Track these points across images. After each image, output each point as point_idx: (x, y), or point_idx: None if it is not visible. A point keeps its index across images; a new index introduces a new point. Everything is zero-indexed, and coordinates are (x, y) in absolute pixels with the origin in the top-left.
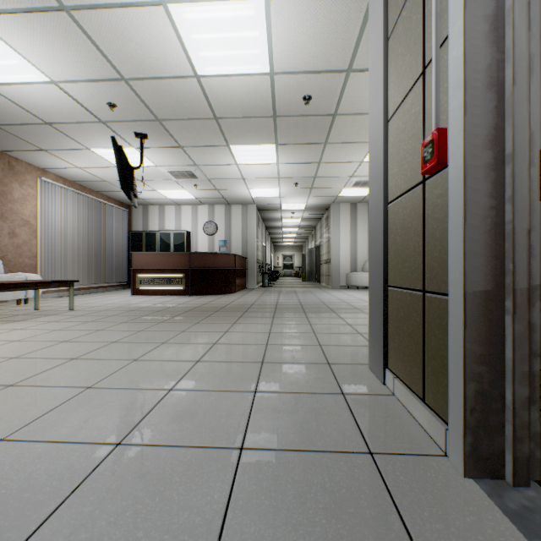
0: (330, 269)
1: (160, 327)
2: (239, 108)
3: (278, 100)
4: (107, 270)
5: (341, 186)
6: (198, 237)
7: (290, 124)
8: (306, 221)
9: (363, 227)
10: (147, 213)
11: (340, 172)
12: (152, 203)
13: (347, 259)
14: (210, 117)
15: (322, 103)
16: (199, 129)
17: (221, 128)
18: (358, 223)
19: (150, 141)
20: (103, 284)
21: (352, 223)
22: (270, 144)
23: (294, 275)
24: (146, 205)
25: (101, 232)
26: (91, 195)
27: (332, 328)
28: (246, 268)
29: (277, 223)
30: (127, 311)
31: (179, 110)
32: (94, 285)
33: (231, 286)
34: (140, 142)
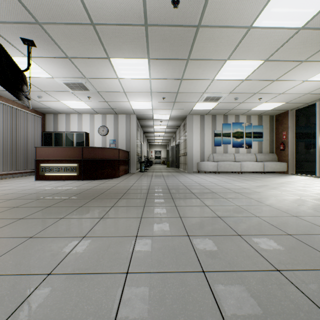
0: (187, 159)
1: (10, 228)
2: (113, 11)
3: (149, 2)
4: (22, 160)
5: (195, 101)
6: (94, 137)
7: (159, 36)
8: (170, 127)
9: (208, 131)
10: (57, 119)
11: (196, 89)
12: (60, 112)
13: (198, 153)
14: (87, 23)
15: (189, 10)
16: (80, 37)
17: (100, 38)
18: (205, 128)
19: (39, 50)
20: (18, 171)
21: (201, 128)
22: (144, 59)
23: (162, 163)
24: (56, 114)
25: (17, 131)
26: (7, 103)
27: (205, 224)
28: (129, 159)
29: (151, 129)
30: (7, 200)
31: (55, 10)
32: (9, 172)
33: (115, 172)
34: (27, 47)
